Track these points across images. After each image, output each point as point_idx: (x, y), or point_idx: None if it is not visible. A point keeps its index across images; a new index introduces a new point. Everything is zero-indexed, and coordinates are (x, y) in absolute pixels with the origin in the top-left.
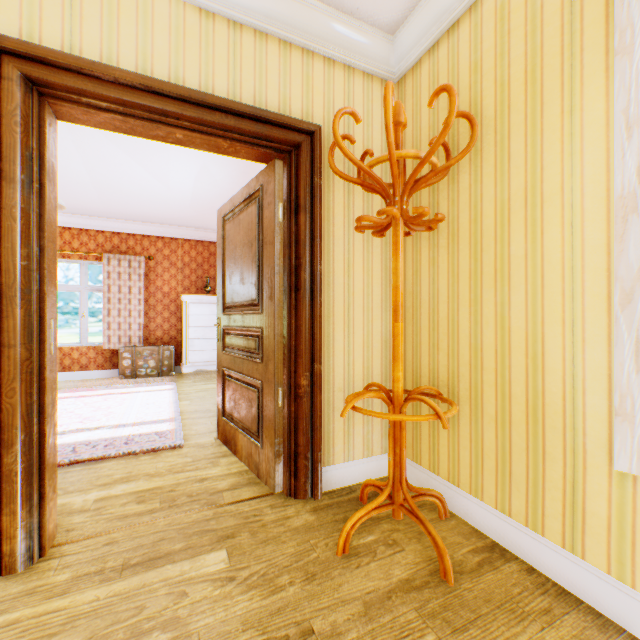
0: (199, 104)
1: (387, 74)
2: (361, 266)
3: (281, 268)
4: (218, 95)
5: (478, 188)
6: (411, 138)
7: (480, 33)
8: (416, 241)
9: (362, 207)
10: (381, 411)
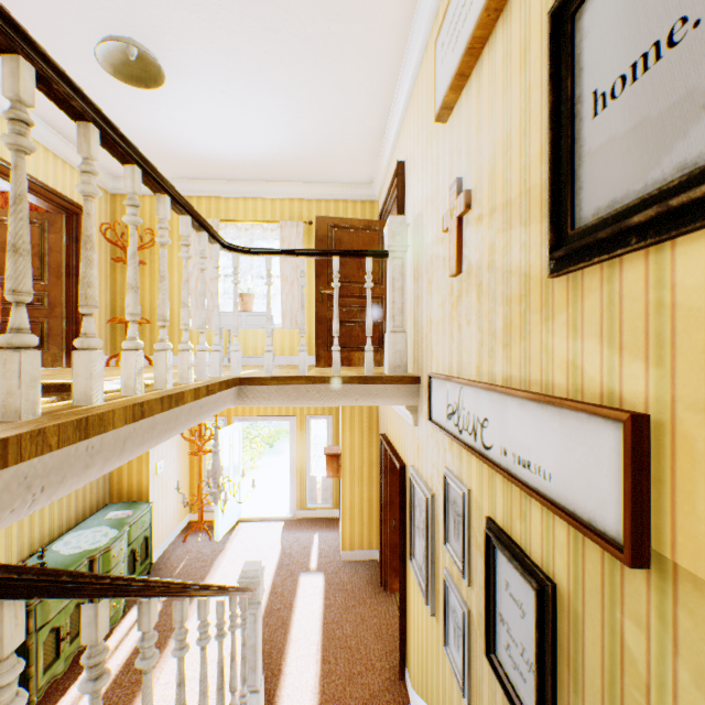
0: (48, 190)
1: (109, 190)
2: (99, 271)
3: (66, 265)
4: (51, 185)
5: (154, 256)
6: (121, 223)
7: (155, 207)
8: (124, 266)
9: (99, 245)
10: (106, 337)
